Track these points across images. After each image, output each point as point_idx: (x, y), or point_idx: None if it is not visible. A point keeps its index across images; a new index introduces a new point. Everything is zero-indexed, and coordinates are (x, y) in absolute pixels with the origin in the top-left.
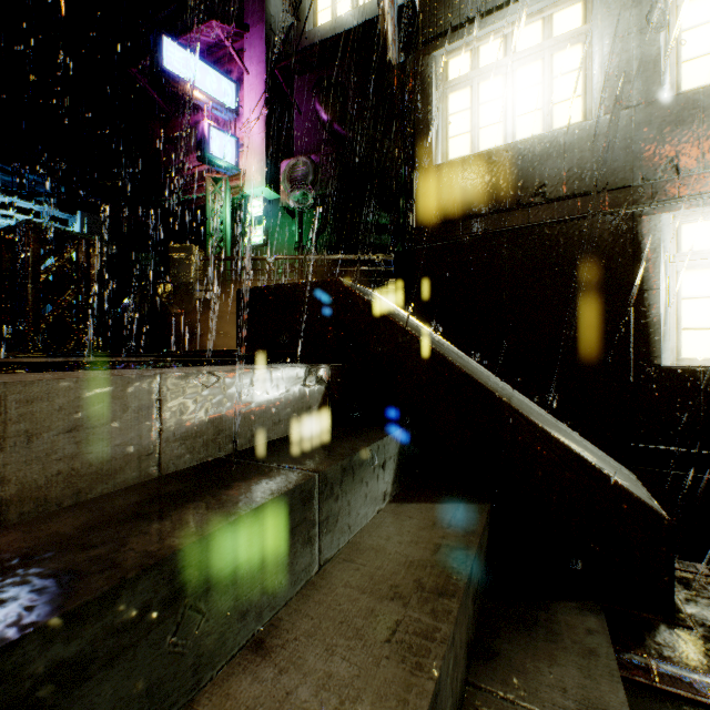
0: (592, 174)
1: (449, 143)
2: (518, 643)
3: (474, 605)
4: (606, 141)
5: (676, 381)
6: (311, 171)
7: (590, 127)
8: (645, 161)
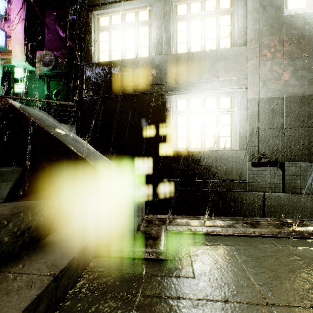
0: (151, 77)
1: (100, 54)
2: (43, 251)
3: (16, 237)
4: (155, 66)
5: (175, 156)
6: (53, 59)
7: (150, 59)
8: (166, 75)
